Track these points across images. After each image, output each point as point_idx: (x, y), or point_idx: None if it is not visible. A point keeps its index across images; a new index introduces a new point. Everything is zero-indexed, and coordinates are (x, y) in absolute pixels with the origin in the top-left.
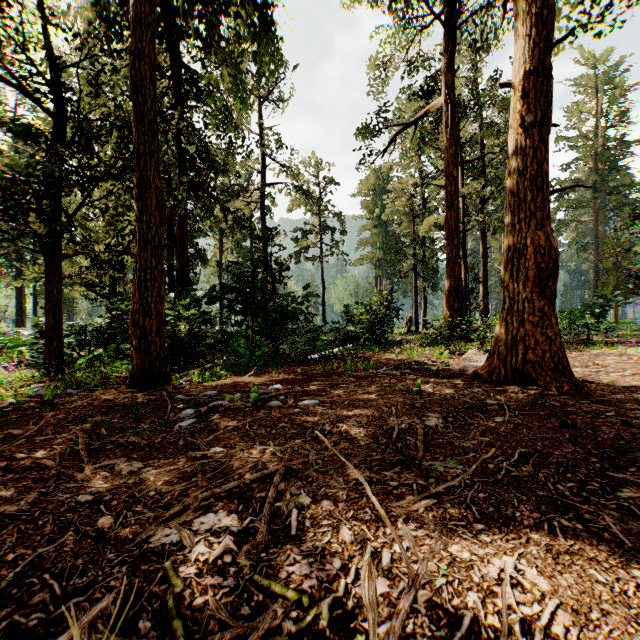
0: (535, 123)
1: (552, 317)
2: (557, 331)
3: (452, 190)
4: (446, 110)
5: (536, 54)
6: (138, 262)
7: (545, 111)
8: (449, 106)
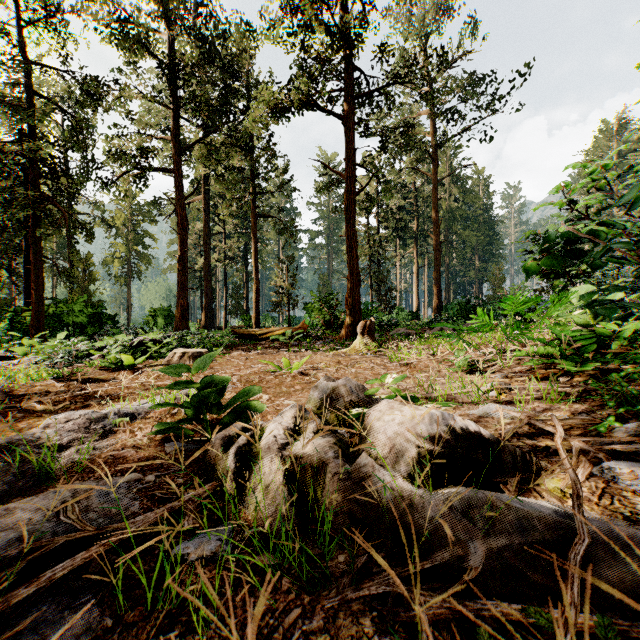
0: (182, 270)
1: (185, 323)
2: (186, 327)
3: (207, 250)
4: (204, 204)
5: (182, 252)
6: (36, 305)
7: (184, 267)
8: (203, 206)
